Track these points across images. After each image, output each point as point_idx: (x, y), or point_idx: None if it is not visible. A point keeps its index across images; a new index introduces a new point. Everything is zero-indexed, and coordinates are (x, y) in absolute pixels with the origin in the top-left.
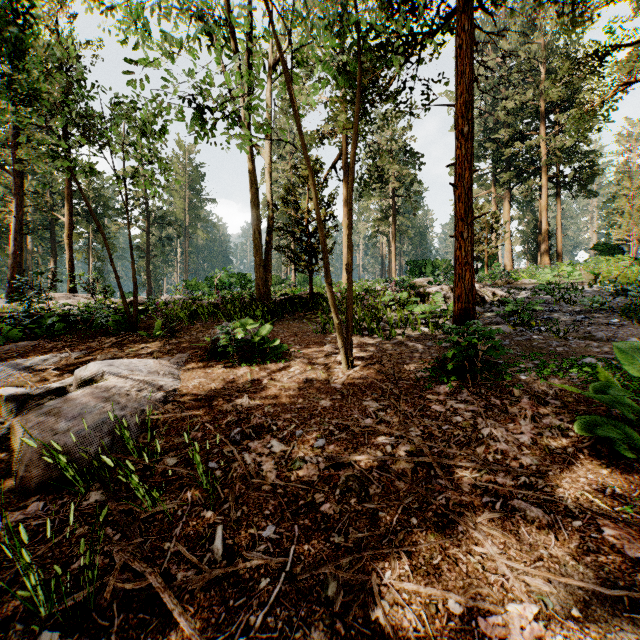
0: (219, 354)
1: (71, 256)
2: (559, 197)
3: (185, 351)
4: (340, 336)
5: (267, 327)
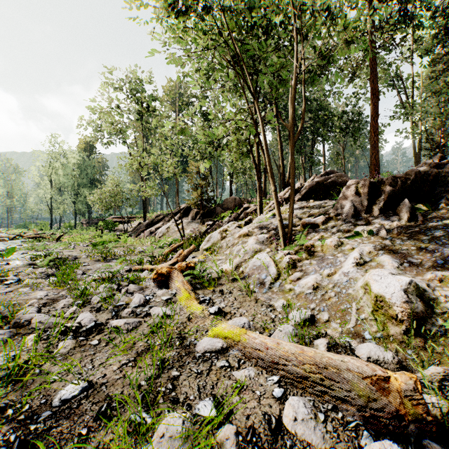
0: None
1: None
2: None
3: None
4: None
5: None
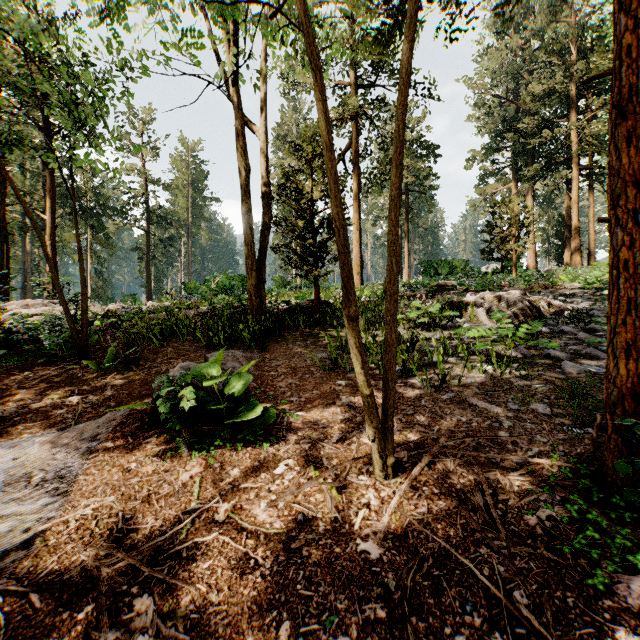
0: (164, 421)
1: (54, 258)
2: (591, 190)
3: (127, 402)
4: (371, 419)
5: (243, 377)
